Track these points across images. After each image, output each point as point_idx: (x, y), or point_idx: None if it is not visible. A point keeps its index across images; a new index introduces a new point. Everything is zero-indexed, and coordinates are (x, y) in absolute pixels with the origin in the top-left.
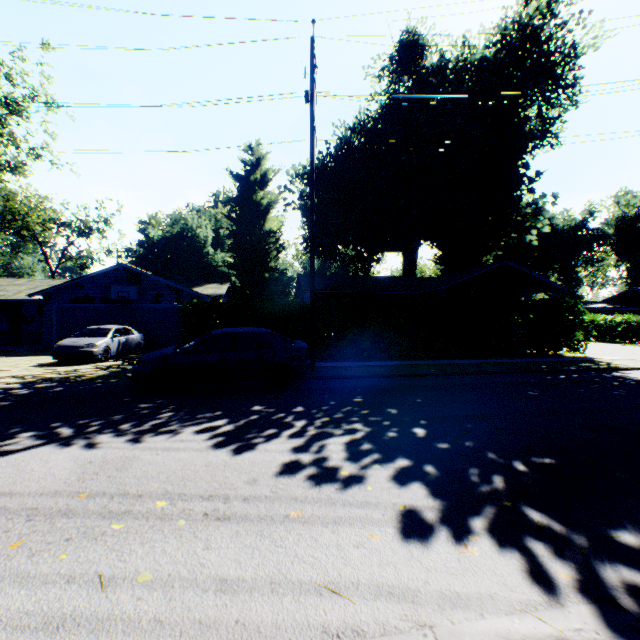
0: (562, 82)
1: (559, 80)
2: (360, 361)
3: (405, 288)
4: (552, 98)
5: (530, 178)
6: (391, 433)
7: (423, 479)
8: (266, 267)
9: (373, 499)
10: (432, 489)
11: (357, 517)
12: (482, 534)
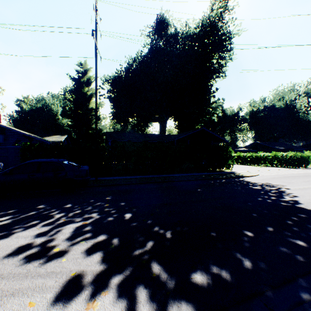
0: (226, 48)
1: (225, 47)
2: (127, 176)
3: (159, 139)
4: (222, 55)
5: (213, 90)
6: (110, 218)
7: (105, 249)
8: (90, 127)
9: (59, 269)
10: (105, 256)
11: (34, 287)
12: (112, 289)
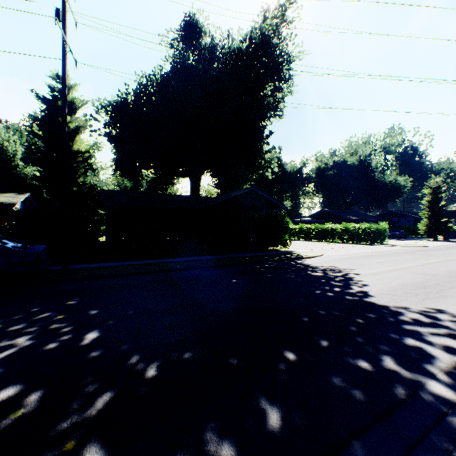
0: (283, 76)
1: (282, 75)
2: (126, 261)
3: (188, 204)
4: (279, 86)
5: (266, 134)
6: (52, 344)
7: None
8: (74, 182)
9: None
10: None
11: None
12: None
